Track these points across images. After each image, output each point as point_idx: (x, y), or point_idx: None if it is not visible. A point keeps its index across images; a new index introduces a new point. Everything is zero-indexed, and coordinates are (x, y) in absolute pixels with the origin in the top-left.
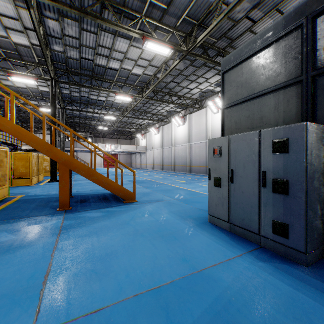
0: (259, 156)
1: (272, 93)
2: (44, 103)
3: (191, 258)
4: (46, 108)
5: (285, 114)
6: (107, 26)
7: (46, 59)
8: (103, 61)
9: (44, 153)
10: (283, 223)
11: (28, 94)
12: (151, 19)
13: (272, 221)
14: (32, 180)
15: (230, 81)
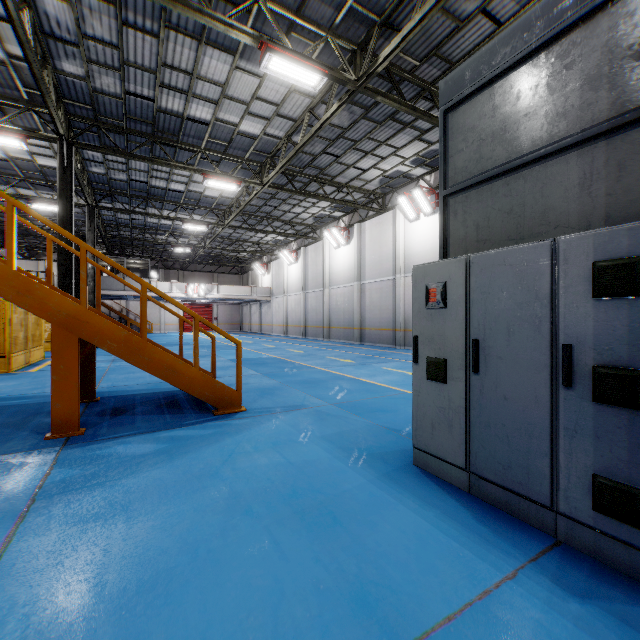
0: (552, 305)
1: (573, 151)
2: (51, 193)
3: (380, 594)
4: (54, 205)
5: (612, 199)
6: (180, 19)
7: (44, 91)
8: (175, 102)
9: (12, 298)
10: (628, 487)
11: (13, 173)
12: (279, 7)
13: (591, 478)
14: (12, 361)
15: (462, 130)
